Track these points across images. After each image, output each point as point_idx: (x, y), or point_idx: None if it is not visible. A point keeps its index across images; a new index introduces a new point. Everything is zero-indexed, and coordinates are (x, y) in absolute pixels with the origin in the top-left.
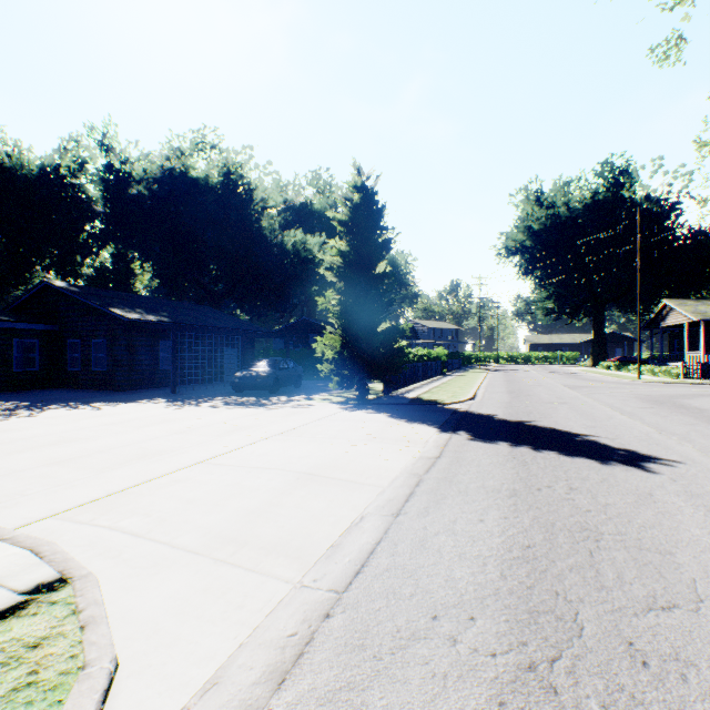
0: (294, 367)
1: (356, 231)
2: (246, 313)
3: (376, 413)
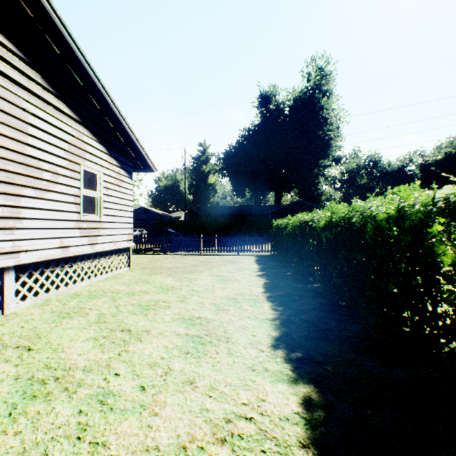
0: None
1: None
2: None
3: None
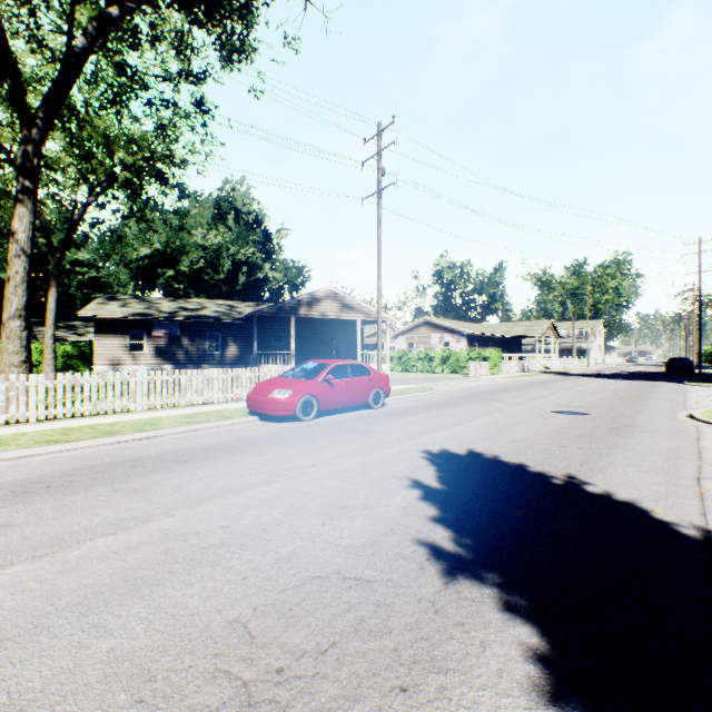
0: None
1: None
2: None
3: None
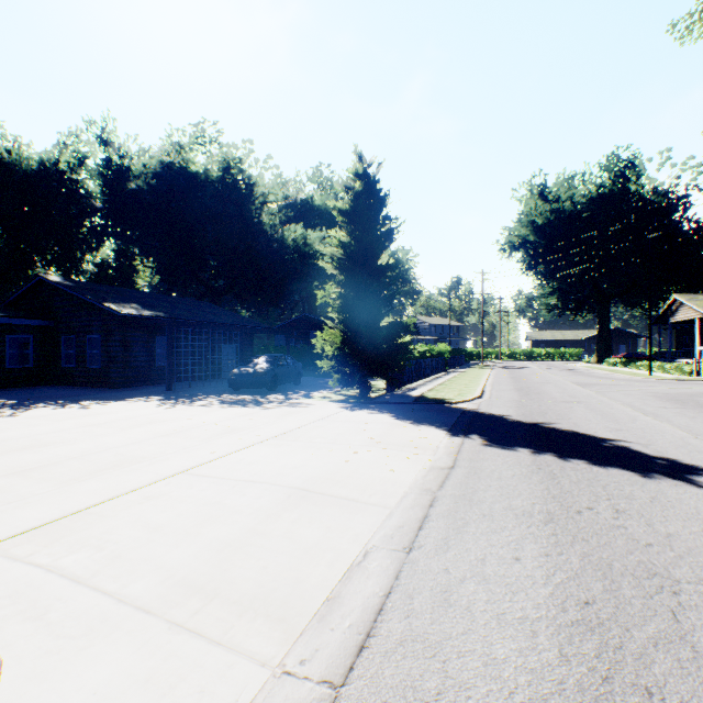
0: (293, 364)
1: (358, 220)
2: (247, 309)
3: (379, 413)
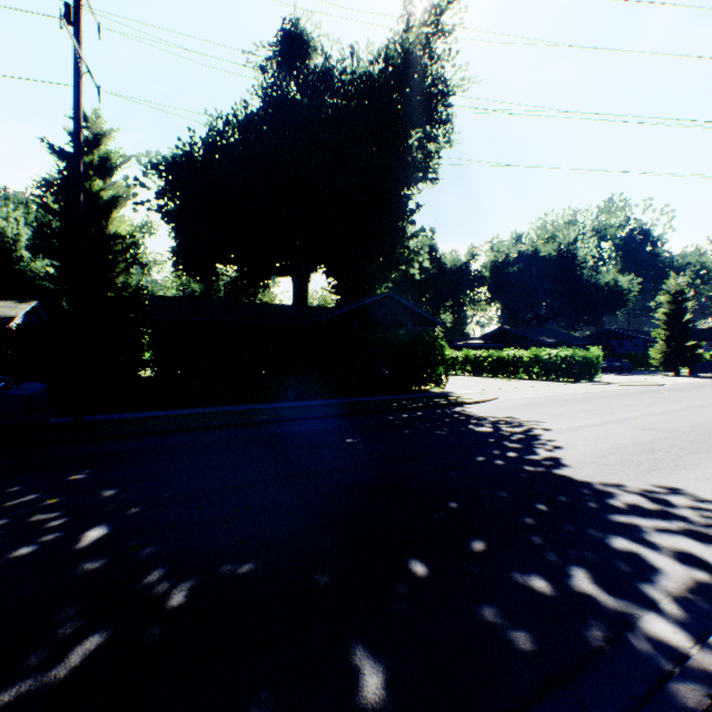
0: (627, 363)
1: (672, 304)
2: (564, 329)
3: (684, 377)
